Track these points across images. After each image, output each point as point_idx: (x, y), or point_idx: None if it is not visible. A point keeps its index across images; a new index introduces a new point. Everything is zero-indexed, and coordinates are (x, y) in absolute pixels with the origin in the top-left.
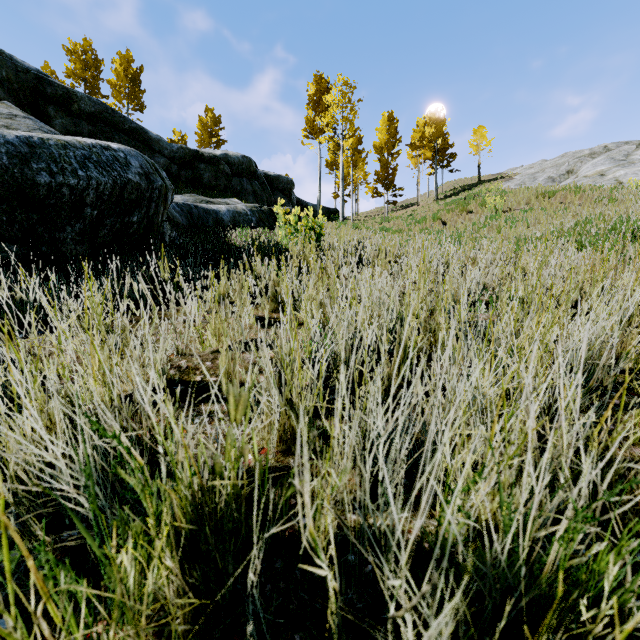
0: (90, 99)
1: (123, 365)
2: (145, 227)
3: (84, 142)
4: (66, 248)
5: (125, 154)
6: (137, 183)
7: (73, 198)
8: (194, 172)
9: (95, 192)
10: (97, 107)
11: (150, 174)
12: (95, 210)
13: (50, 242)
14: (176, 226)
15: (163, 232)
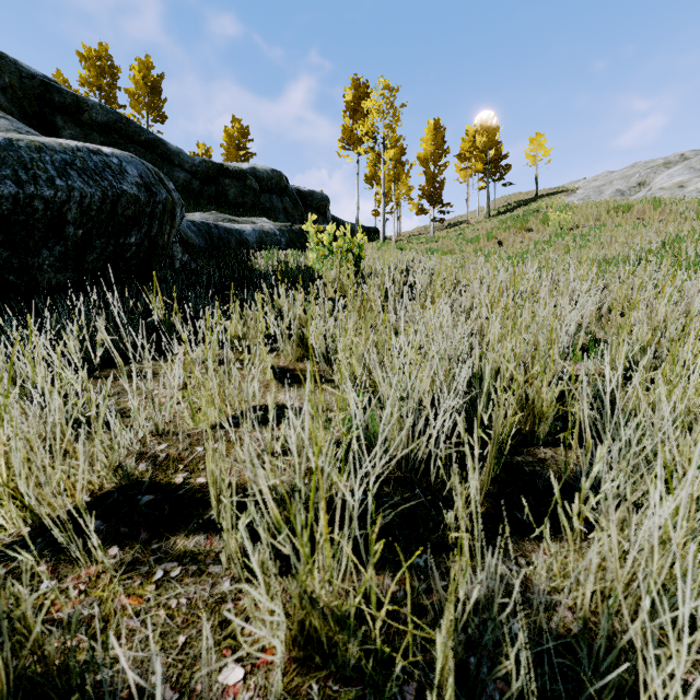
0: (102, 107)
1: (54, 467)
2: (146, 250)
3: (66, 144)
4: (43, 277)
5: (120, 160)
6: (134, 195)
7: (49, 214)
8: (218, 188)
9: (79, 206)
10: (110, 116)
11: (152, 185)
12: (80, 229)
13: (20, 269)
14: (191, 248)
15: (172, 255)
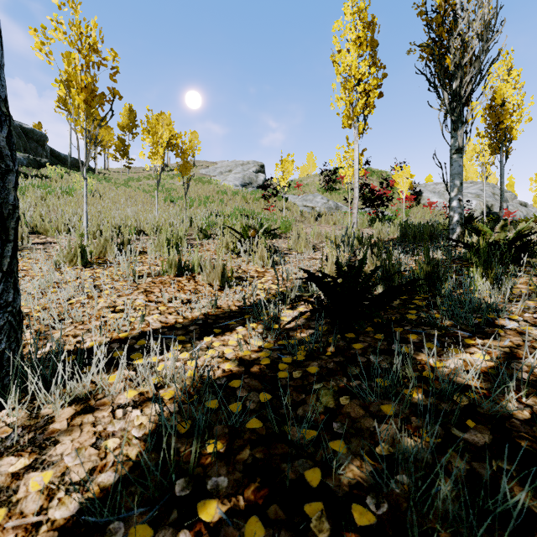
0: None
1: None
2: None
3: None
4: None
5: None
6: None
7: None
8: None
9: None
10: None
11: None
12: None
13: None
14: None
15: None
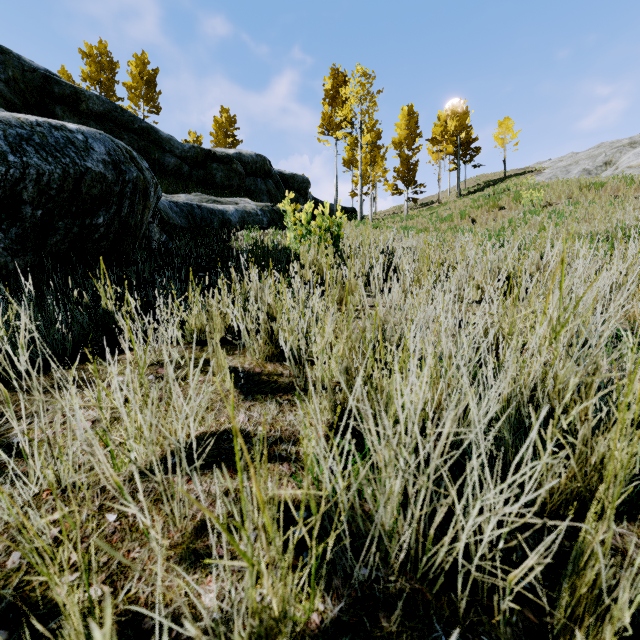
0: (98, 98)
1: None
2: (117, 231)
3: (25, 119)
4: None
5: (86, 136)
6: (100, 173)
7: (1, 193)
8: (206, 172)
9: (36, 185)
10: (106, 106)
11: (121, 163)
12: (38, 209)
13: None
14: (173, 228)
15: (149, 236)
